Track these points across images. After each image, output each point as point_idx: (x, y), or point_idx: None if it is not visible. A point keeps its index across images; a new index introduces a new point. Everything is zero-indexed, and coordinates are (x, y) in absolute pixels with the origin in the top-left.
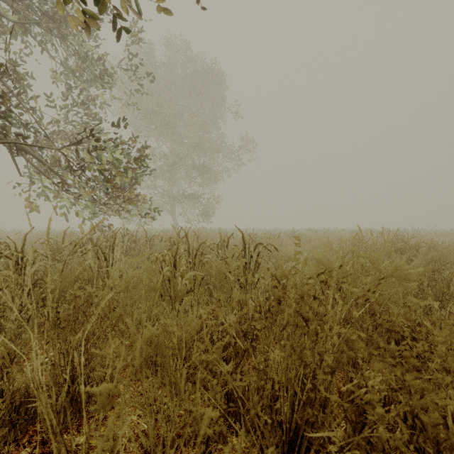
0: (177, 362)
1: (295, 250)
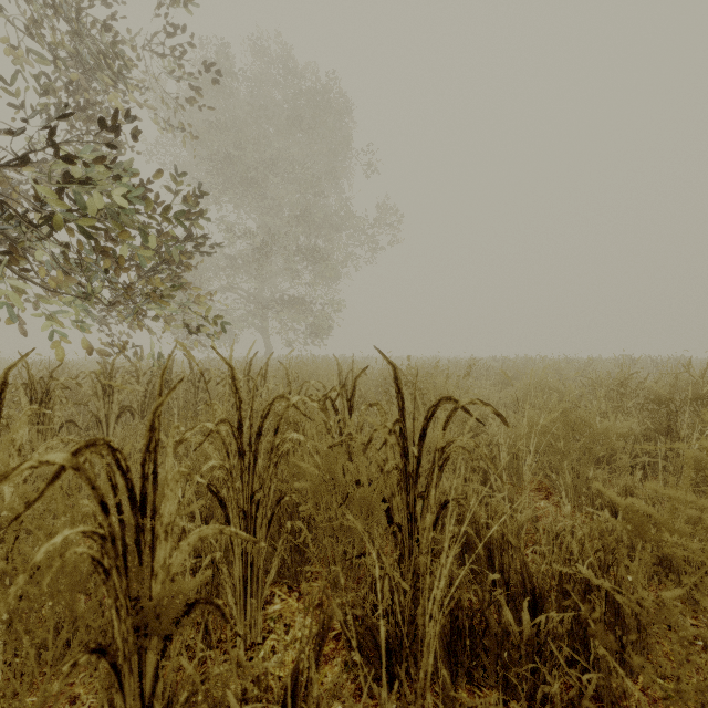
0: None
1: (485, 397)
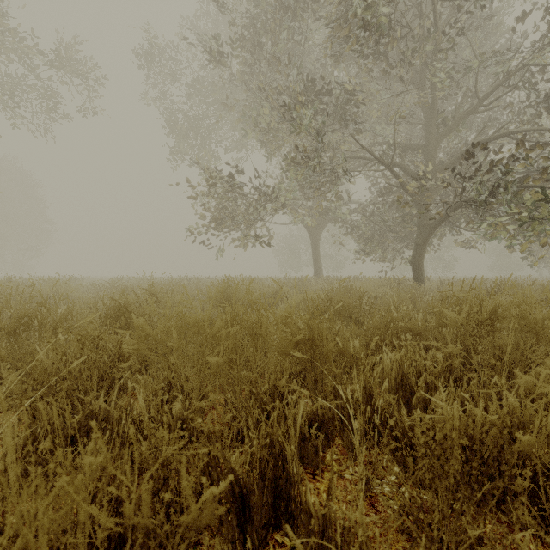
0: None
1: None
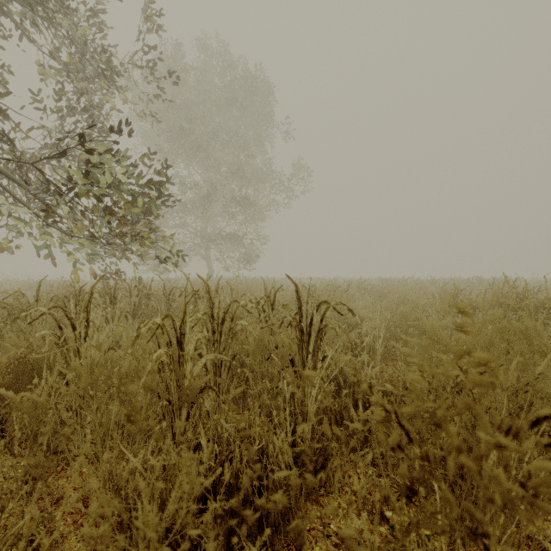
0: (170, 545)
1: (366, 306)
